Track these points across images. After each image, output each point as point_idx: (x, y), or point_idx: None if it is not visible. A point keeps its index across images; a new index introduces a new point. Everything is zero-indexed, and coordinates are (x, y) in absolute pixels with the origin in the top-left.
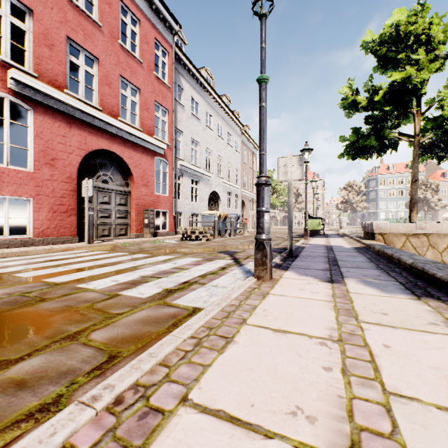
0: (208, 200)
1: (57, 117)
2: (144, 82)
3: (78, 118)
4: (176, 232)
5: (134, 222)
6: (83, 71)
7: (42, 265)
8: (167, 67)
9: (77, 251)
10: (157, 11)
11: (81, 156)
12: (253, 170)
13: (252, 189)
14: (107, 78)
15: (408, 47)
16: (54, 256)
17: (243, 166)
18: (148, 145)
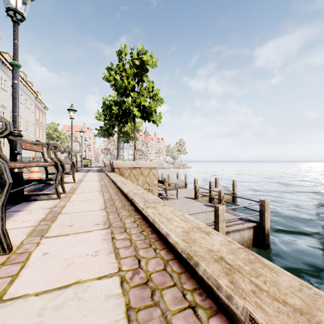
0: None
1: None
2: None
3: None
4: None
5: None
6: None
7: None
8: None
9: None
10: None
11: None
12: (44, 124)
13: (43, 137)
14: None
15: None
16: None
17: (36, 122)
18: None
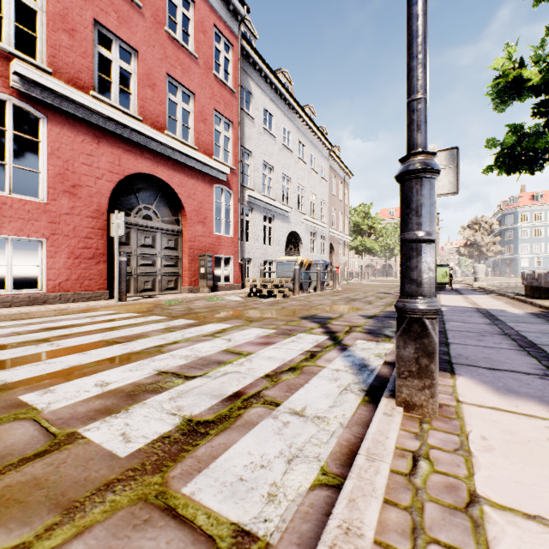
0: (285, 244)
1: (79, 129)
2: (200, 85)
3: (109, 131)
4: (244, 284)
5: (187, 271)
6: (117, 68)
7: (23, 339)
8: (231, 65)
9: (99, 313)
10: None
11: (114, 182)
12: (345, 204)
13: (343, 229)
14: (149, 77)
15: None
16: (60, 321)
17: (331, 199)
18: (205, 168)
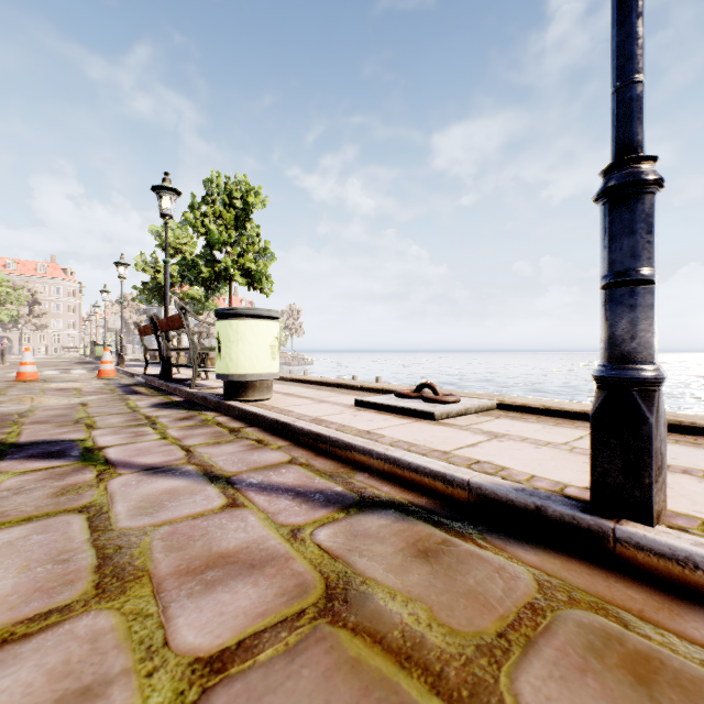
0: None
1: None
2: None
3: None
4: None
5: None
6: None
7: None
8: None
9: None
10: None
11: None
12: None
13: None
14: None
15: (176, 248)
16: None
17: None
18: None
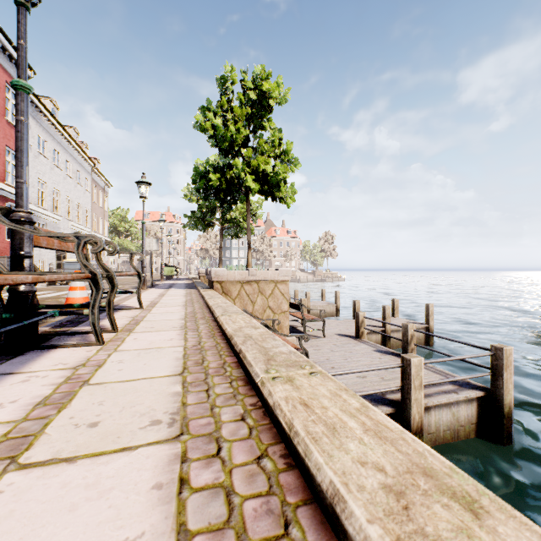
0: None
1: None
2: None
3: None
4: None
5: None
6: None
7: None
8: None
9: None
10: (10, 56)
11: None
12: (105, 210)
13: (103, 231)
14: None
15: None
16: None
17: (93, 206)
18: (1, 191)
